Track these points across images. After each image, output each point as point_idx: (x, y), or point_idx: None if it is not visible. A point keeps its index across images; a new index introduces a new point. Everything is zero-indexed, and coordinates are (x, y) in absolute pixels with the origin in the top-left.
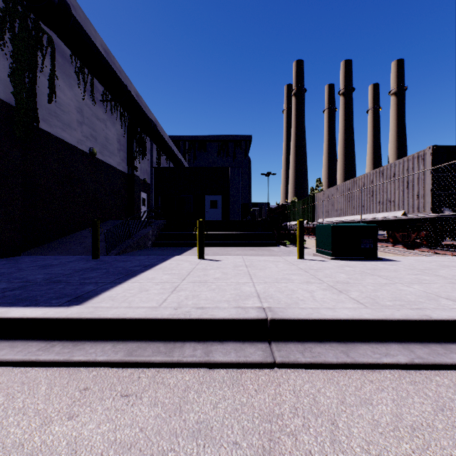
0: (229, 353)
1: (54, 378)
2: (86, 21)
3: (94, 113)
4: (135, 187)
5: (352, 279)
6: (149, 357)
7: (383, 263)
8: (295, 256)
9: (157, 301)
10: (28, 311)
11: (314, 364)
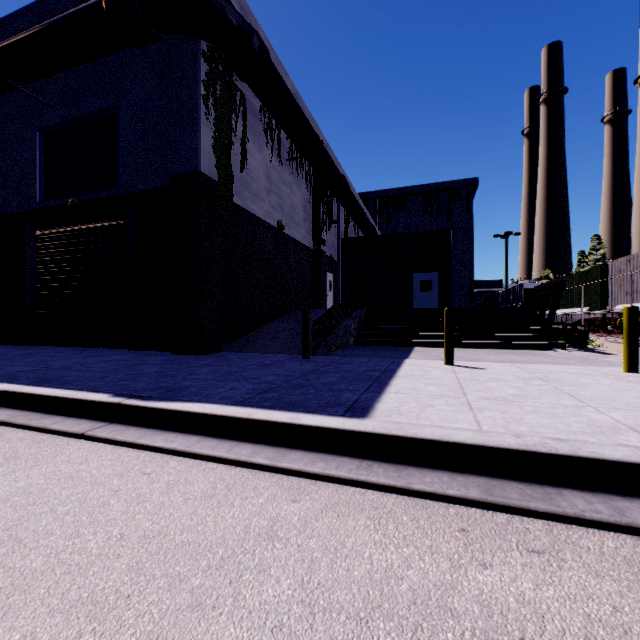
0: None
1: (405, 508)
2: (278, 64)
3: (280, 177)
4: (321, 267)
5: None
6: (524, 501)
7: None
8: (613, 368)
9: (468, 422)
10: (318, 418)
11: None
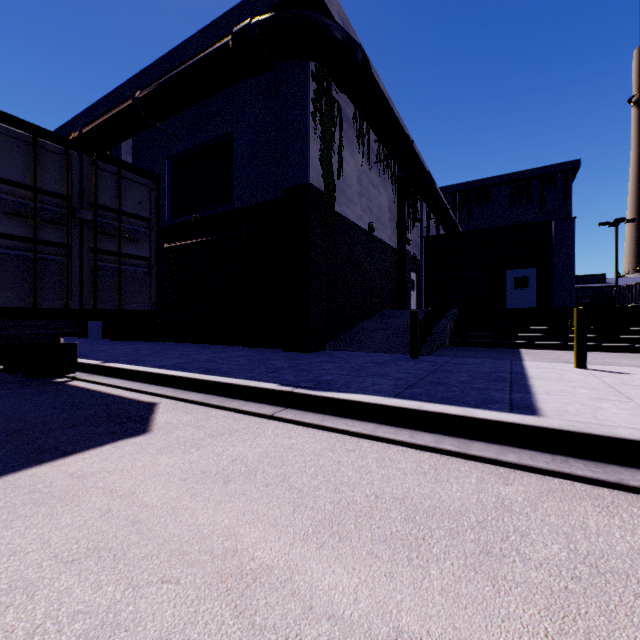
0: None
1: (628, 501)
2: (372, 71)
3: (369, 180)
4: (406, 266)
5: None
6: None
7: None
8: None
9: None
10: (492, 413)
11: None
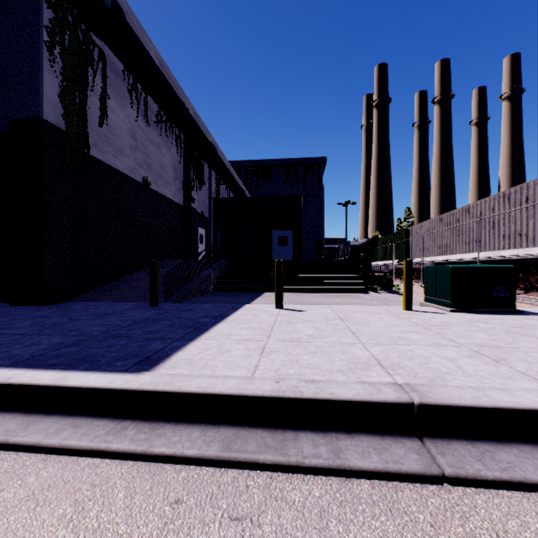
0: (368, 454)
1: (132, 479)
2: (140, 30)
3: (148, 137)
4: (192, 222)
5: (500, 342)
6: (256, 454)
7: (529, 318)
8: (398, 306)
9: (247, 368)
10: (90, 377)
11: (508, 482)
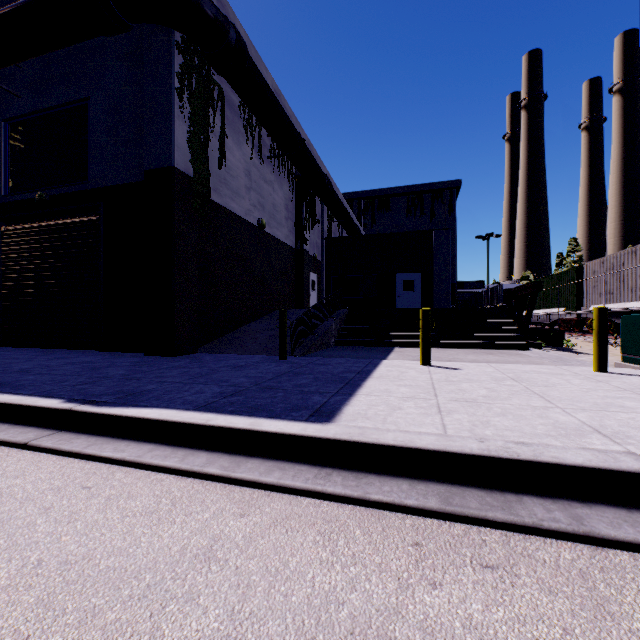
0: (619, 525)
1: (360, 520)
2: (257, 59)
3: (261, 175)
4: (304, 266)
5: None
6: (482, 511)
7: None
8: (584, 367)
9: (434, 426)
10: (280, 424)
11: None
